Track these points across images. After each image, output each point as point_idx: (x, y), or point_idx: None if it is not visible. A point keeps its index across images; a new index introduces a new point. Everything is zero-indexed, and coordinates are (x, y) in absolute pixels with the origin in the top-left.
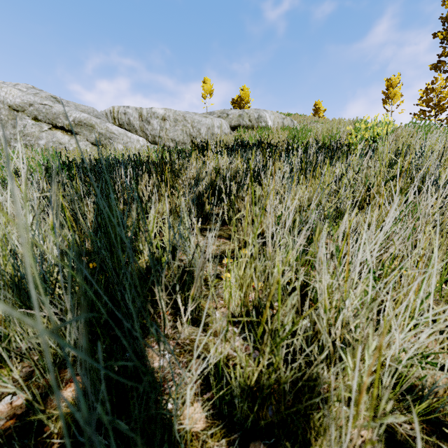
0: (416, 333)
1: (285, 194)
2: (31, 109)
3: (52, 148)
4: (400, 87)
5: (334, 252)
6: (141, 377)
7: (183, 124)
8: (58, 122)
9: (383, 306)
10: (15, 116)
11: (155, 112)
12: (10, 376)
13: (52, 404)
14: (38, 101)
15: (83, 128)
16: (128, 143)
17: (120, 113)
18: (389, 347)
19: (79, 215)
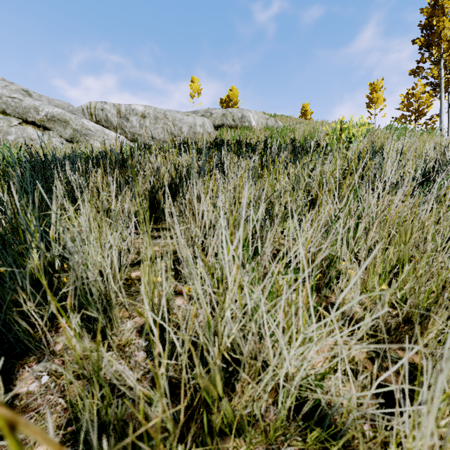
0: (345, 341)
1: None
2: None
3: (20, 143)
4: (382, 91)
5: (220, 253)
6: None
7: (163, 122)
8: (29, 117)
9: (261, 319)
10: None
11: (134, 109)
12: None
13: None
14: (7, 94)
15: (57, 124)
16: (106, 140)
17: (97, 109)
18: (281, 364)
19: None
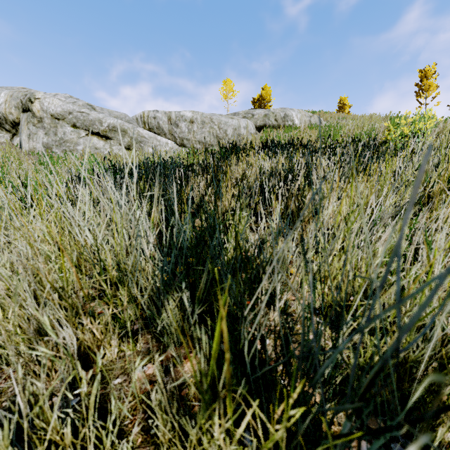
0: None
1: (330, 193)
2: (71, 117)
3: (89, 152)
4: (435, 77)
5: (442, 244)
6: (287, 348)
7: (210, 126)
8: (94, 129)
9: None
10: (56, 124)
11: (183, 115)
12: (134, 350)
13: (179, 375)
14: (77, 110)
15: (117, 133)
16: (157, 146)
17: (150, 118)
18: None
19: (156, 213)
